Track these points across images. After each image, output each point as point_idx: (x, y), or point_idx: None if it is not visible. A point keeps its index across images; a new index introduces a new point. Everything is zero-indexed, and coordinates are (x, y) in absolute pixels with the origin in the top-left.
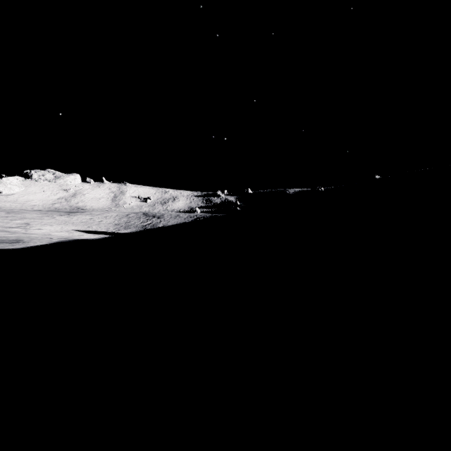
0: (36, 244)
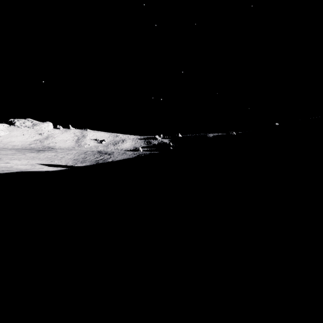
0: None
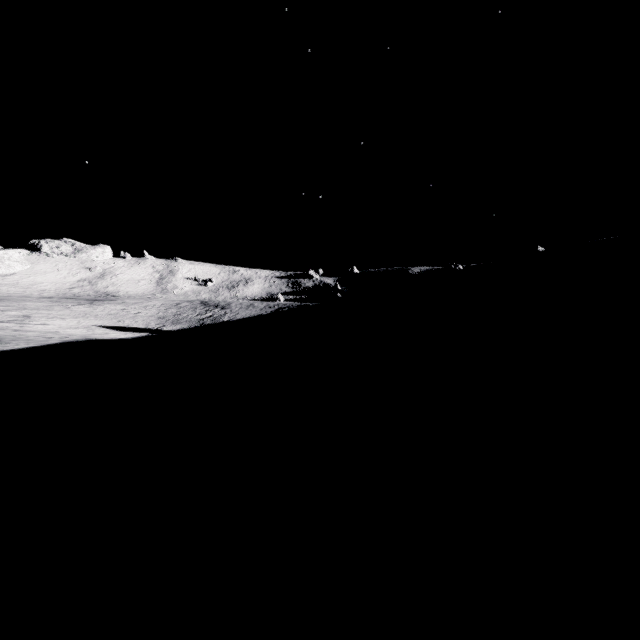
0: (16, 346)
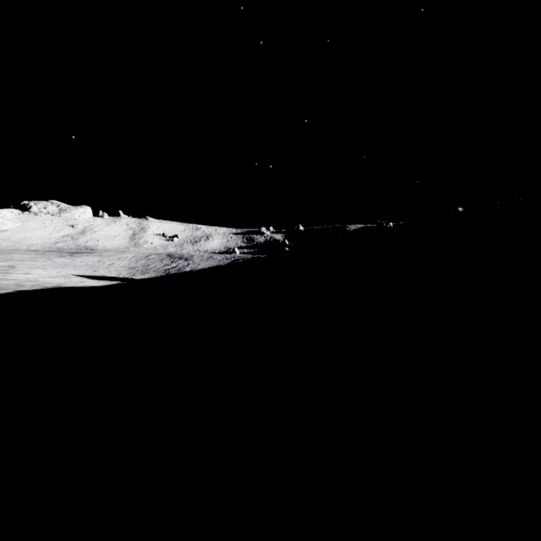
0: None
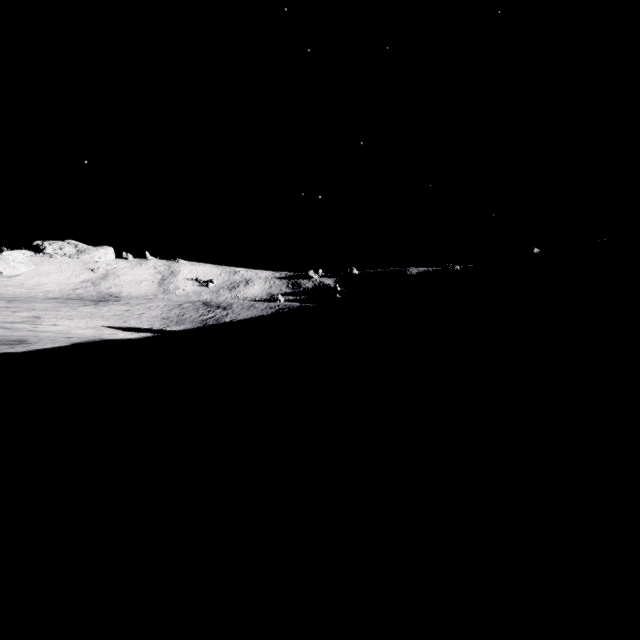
0: (46, 346)
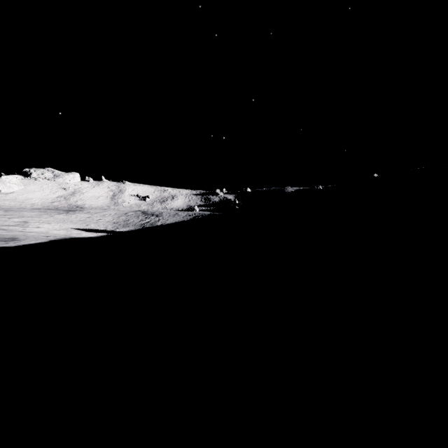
0: (31, 242)
